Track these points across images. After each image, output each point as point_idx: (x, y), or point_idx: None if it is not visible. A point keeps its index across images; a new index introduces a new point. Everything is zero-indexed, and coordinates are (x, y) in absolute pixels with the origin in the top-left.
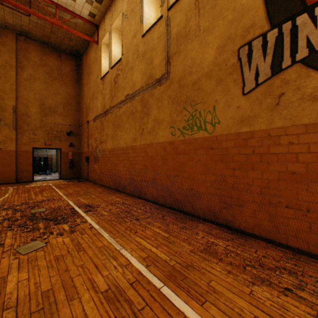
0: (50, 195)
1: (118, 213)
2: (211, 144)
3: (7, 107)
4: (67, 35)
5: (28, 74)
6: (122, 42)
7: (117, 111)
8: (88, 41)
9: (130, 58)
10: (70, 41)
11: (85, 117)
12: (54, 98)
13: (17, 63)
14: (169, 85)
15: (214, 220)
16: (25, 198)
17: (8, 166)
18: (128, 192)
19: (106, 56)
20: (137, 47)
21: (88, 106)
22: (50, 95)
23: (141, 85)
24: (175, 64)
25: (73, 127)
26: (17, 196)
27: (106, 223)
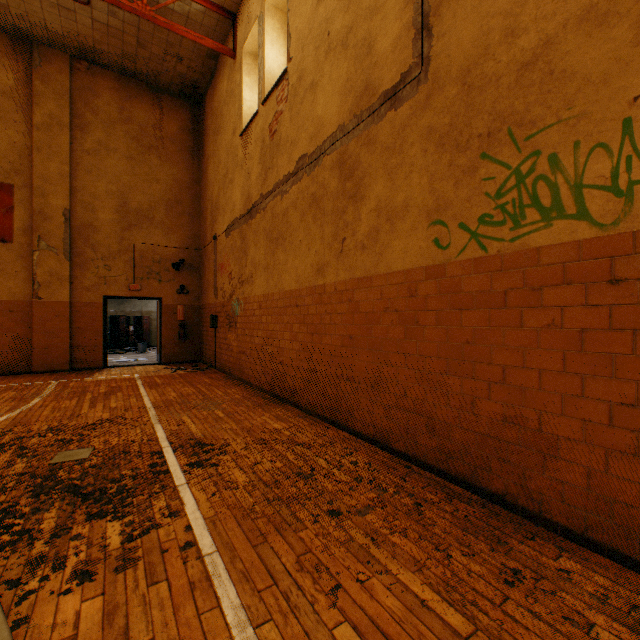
0: (123, 404)
1: (276, 480)
2: (613, 266)
3: (52, 211)
4: (170, 48)
5: (95, 140)
6: (290, 29)
7: (277, 202)
8: (216, 58)
9: (308, 62)
10: (178, 63)
11: (209, 228)
12: (148, 191)
13: (72, 118)
14: (426, 97)
15: (627, 551)
16: (64, 412)
17: (54, 335)
18: (303, 404)
19: (252, 82)
20: (328, 26)
21: (216, 202)
22: (140, 184)
23: (339, 123)
24: (447, 26)
25: (187, 252)
26: (52, 406)
27: (236, 524)
